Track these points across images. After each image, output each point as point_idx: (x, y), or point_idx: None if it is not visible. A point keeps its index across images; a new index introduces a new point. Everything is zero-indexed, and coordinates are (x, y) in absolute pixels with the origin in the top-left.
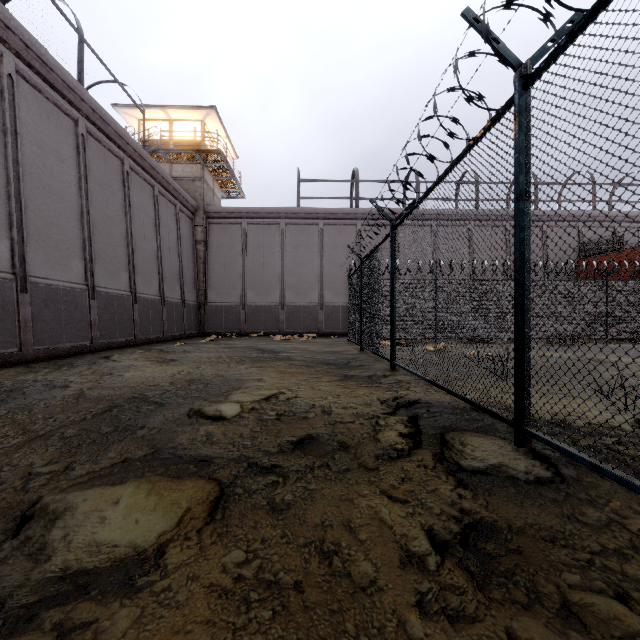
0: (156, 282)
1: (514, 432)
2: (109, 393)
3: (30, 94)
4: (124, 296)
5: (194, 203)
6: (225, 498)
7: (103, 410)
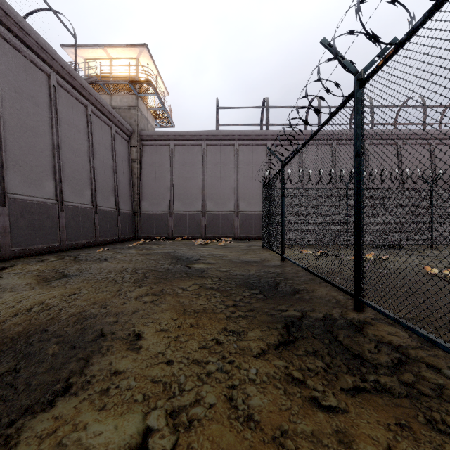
0: (88, 192)
1: None
2: None
3: None
4: (48, 204)
5: (129, 127)
6: None
7: None
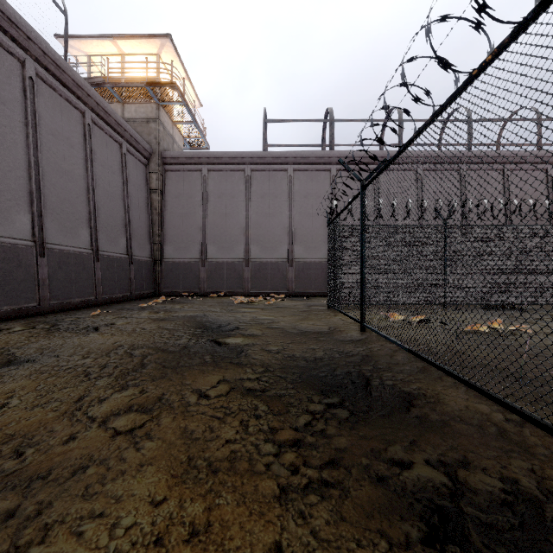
0: (85, 231)
1: None
2: None
3: None
4: (19, 246)
5: (147, 146)
6: None
7: None
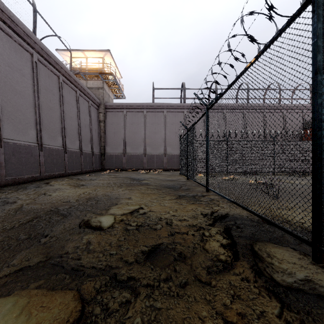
0: (77, 142)
1: (312, 250)
2: (37, 207)
3: (4, 38)
4: (59, 149)
5: (98, 101)
6: (83, 321)
7: (27, 221)
